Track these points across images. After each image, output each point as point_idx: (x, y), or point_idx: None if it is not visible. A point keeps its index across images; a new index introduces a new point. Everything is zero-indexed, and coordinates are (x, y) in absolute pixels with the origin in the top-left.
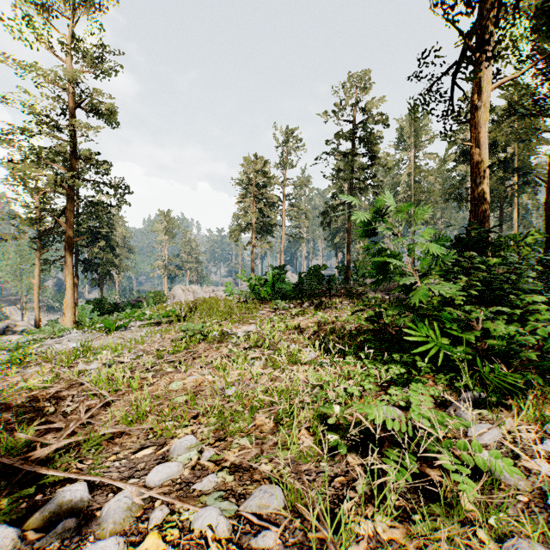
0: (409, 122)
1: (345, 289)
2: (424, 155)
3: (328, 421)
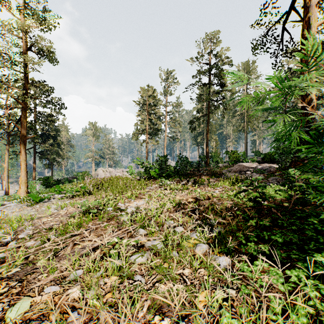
0: (243, 67)
1: (207, 170)
2: (253, 88)
3: None
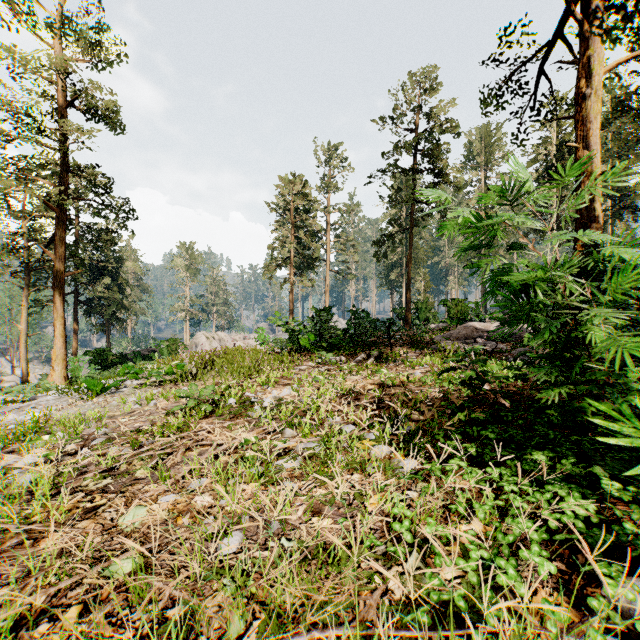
0: (479, 136)
1: (407, 336)
2: (498, 176)
3: None
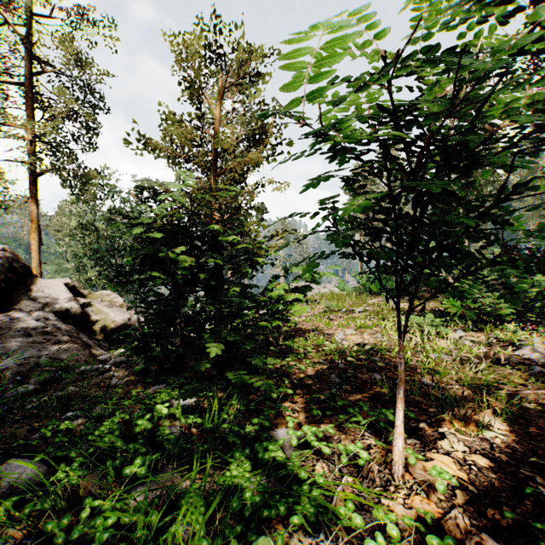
0: None
1: None
2: None
3: None
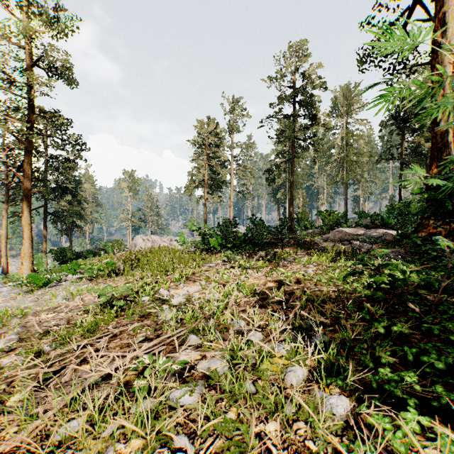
0: (342, 92)
1: (292, 238)
2: (356, 122)
3: None
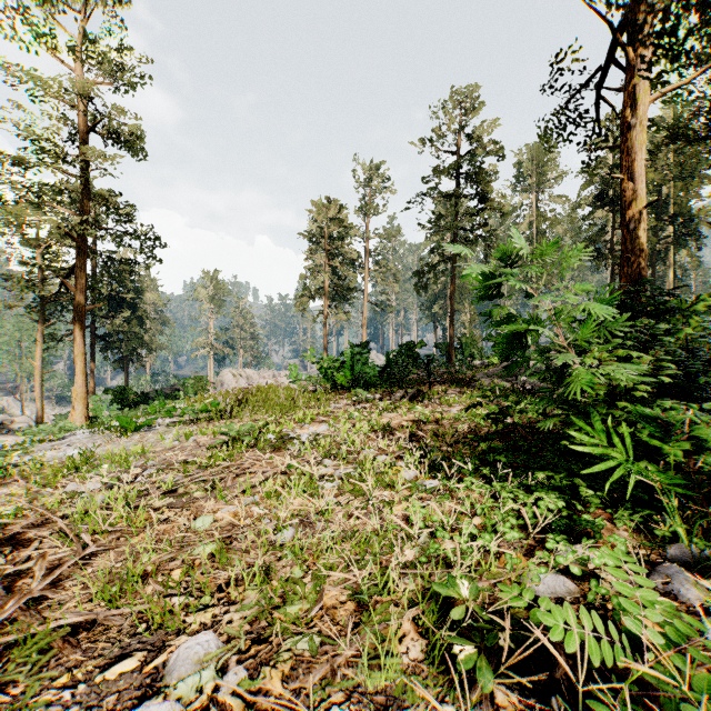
0: (530, 155)
1: (449, 373)
2: (551, 199)
3: (455, 615)
